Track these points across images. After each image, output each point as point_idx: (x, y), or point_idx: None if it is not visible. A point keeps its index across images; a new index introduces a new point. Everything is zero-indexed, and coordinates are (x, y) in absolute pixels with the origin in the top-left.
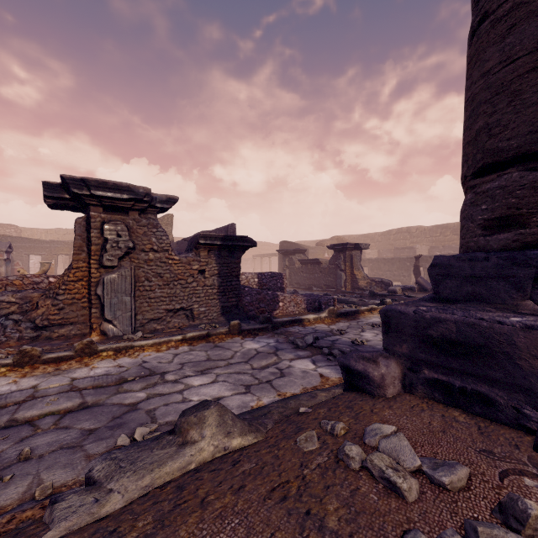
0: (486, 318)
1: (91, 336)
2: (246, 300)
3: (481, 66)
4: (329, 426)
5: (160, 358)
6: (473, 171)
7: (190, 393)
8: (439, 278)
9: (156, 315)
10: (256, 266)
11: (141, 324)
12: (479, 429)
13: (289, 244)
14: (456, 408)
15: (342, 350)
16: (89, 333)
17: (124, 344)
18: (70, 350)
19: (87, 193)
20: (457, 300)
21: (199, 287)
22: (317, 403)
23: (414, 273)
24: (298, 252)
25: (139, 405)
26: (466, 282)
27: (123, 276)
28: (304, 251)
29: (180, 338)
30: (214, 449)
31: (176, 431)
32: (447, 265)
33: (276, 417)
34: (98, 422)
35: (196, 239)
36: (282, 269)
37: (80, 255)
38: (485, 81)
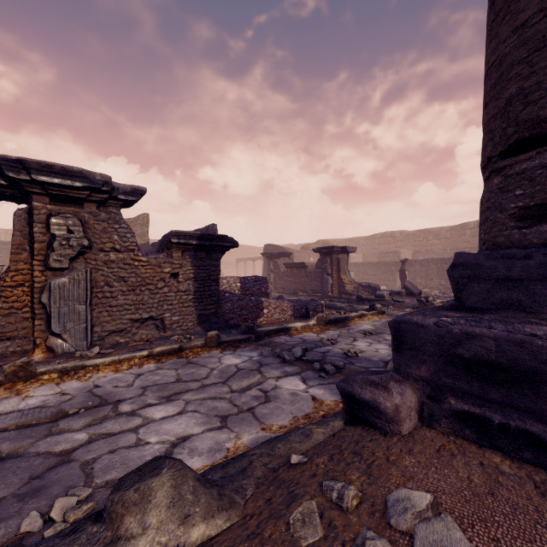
0: (539, 333)
1: (33, 354)
2: (227, 307)
3: (512, 20)
4: (335, 493)
5: (118, 380)
6: (502, 149)
7: (147, 432)
8: (462, 281)
9: (119, 326)
10: (240, 270)
11: (100, 338)
12: (536, 486)
13: (274, 247)
14: (494, 451)
15: (335, 364)
16: (32, 349)
17: (73, 363)
18: None
19: (27, 178)
20: (487, 309)
21: (172, 293)
22: (313, 444)
23: (400, 277)
24: (283, 256)
25: (75, 454)
26: (500, 285)
27: (75, 281)
28: (290, 255)
29: (145, 354)
30: None
31: (105, 517)
32: (474, 264)
33: (259, 473)
34: (6, 487)
35: (167, 238)
36: (266, 273)
37: (20, 255)
38: (519, 36)
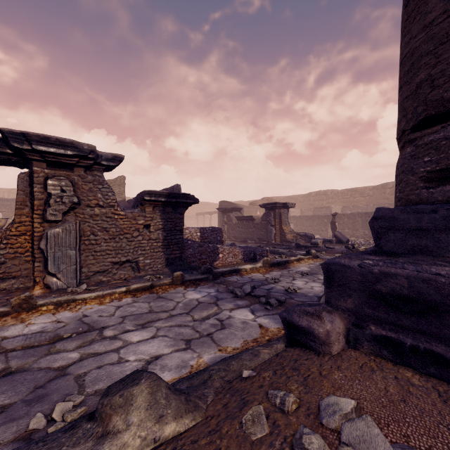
0: (442, 273)
1: (34, 290)
2: (189, 252)
3: (422, 19)
4: (279, 399)
5: (102, 311)
6: (413, 124)
7: (127, 352)
8: (381, 231)
9: (102, 268)
10: (199, 222)
11: (87, 277)
12: (440, 395)
13: (227, 203)
14: (406, 367)
15: (278, 298)
16: (33, 286)
17: (66, 297)
18: (6, 305)
19: (29, 148)
20: (401, 253)
21: (144, 241)
22: (260, 362)
23: (331, 228)
24: (234, 210)
25: (69, 369)
26: (411, 234)
27: (67, 231)
28: (240, 209)
29: (124, 290)
30: (141, 442)
31: (97, 417)
32: (390, 217)
33: (217, 384)
34: (16, 394)
35: (141, 196)
36: (221, 225)
37: (23, 210)
38: (427, 33)
